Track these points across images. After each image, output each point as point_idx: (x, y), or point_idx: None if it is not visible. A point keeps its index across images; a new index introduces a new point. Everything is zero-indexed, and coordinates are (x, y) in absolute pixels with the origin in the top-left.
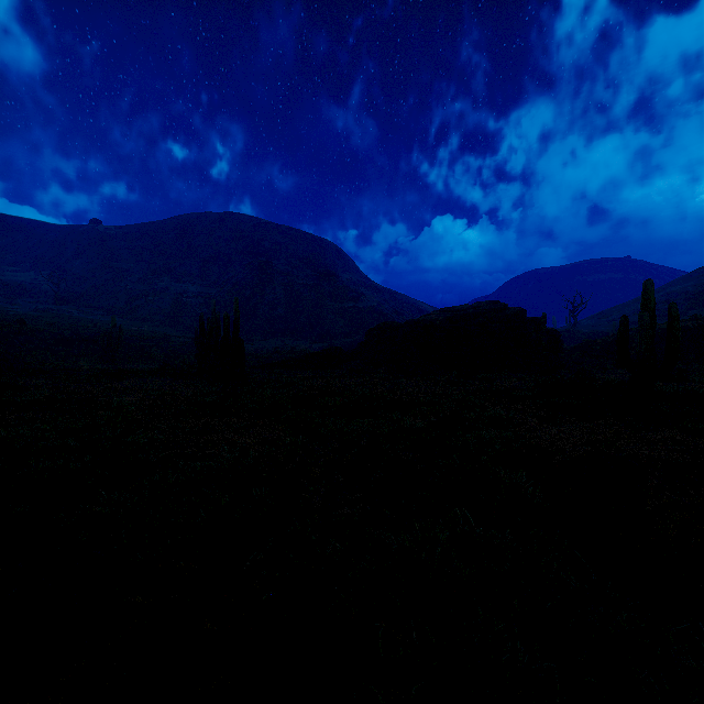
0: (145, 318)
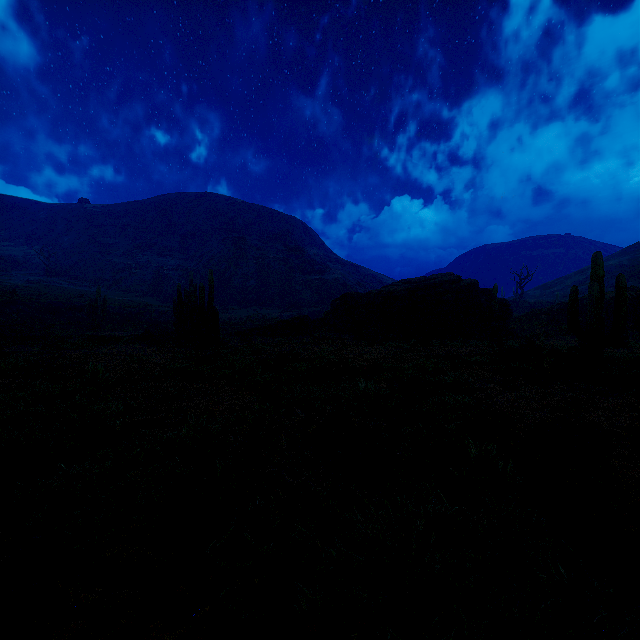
0: (129, 289)
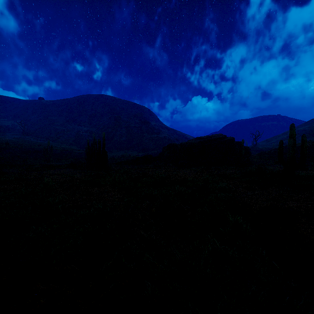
0: (63, 141)
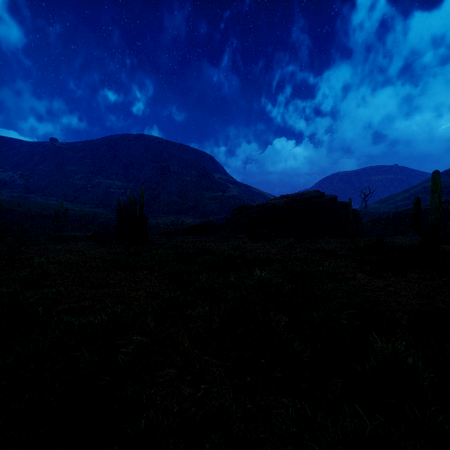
0: (85, 202)
